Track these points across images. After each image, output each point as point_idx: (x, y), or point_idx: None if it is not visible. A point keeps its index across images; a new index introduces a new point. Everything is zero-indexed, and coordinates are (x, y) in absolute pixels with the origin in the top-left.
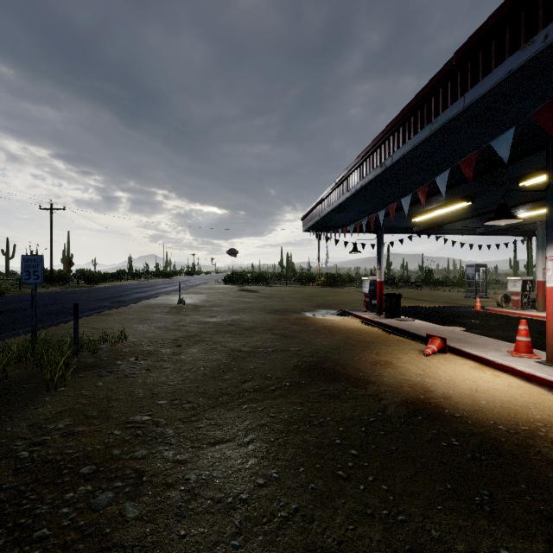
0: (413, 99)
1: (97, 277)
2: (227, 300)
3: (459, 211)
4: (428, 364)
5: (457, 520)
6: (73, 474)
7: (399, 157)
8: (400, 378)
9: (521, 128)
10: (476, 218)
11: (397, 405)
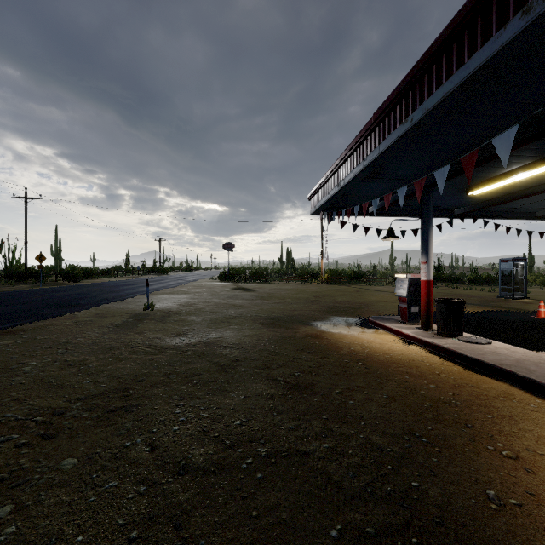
0: None
1: (77, 274)
2: (214, 303)
3: (544, 177)
4: None
5: None
6: None
7: None
8: None
9: None
10: None
11: None
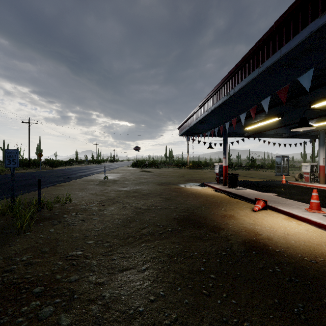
0: (247, 53)
1: (56, 163)
2: (133, 177)
3: (273, 123)
4: (256, 216)
5: None
6: (29, 293)
7: (238, 89)
8: (240, 226)
9: (314, 70)
10: (283, 127)
11: (239, 244)
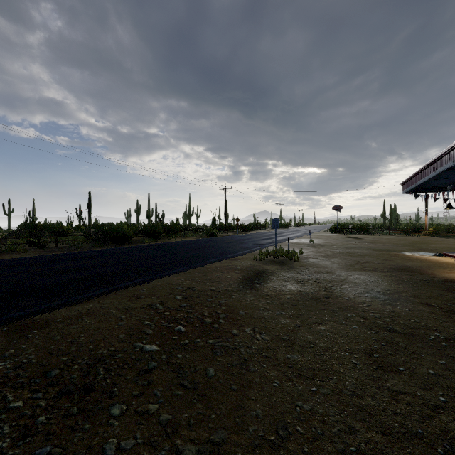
0: None
1: (248, 228)
2: (339, 242)
3: None
4: None
5: (440, 292)
6: (322, 273)
7: None
8: (454, 276)
9: None
10: None
11: (441, 279)
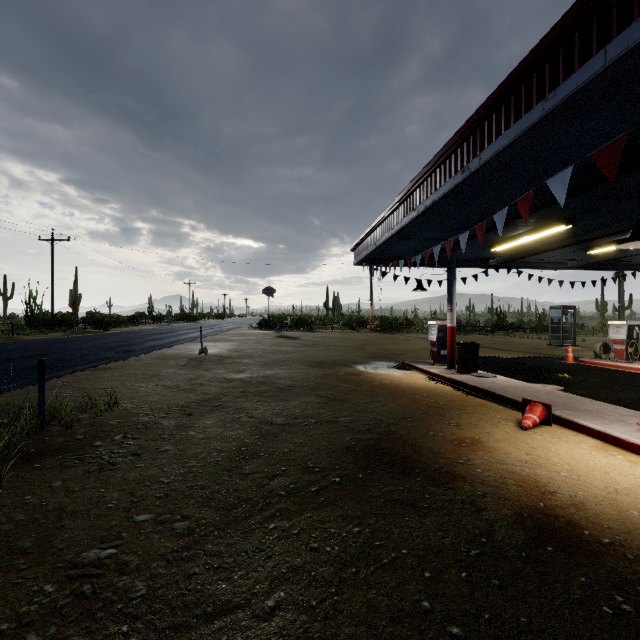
0: (515, 69)
1: (107, 321)
2: (261, 349)
3: (551, 238)
4: (530, 442)
5: None
6: None
7: (491, 156)
8: (500, 469)
9: None
10: (571, 247)
11: (509, 523)
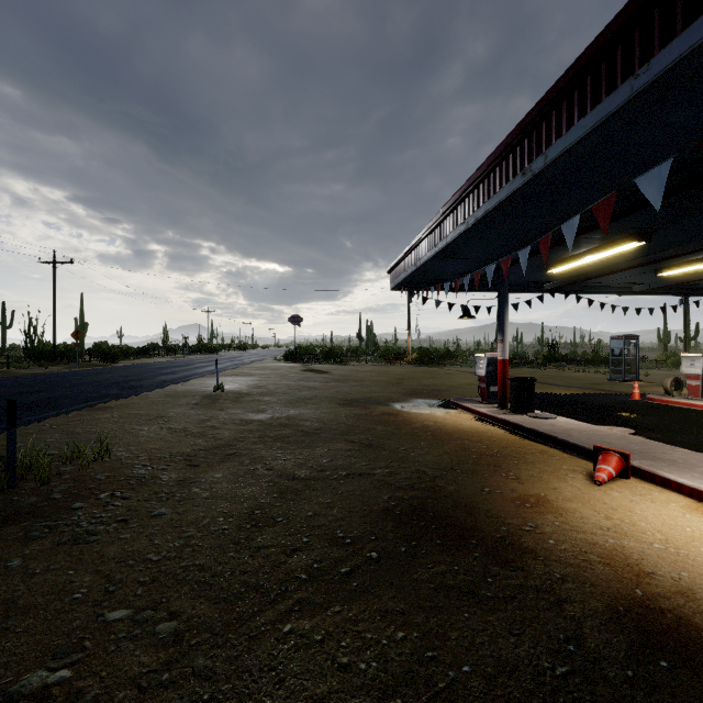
0: (594, 42)
1: (115, 353)
2: (285, 385)
3: (618, 257)
4: (608, 501)
5: None
6: None
7: (561, 152)
8: (577, 540)
9: None
10: (639, 268)
11: (602, 622)
